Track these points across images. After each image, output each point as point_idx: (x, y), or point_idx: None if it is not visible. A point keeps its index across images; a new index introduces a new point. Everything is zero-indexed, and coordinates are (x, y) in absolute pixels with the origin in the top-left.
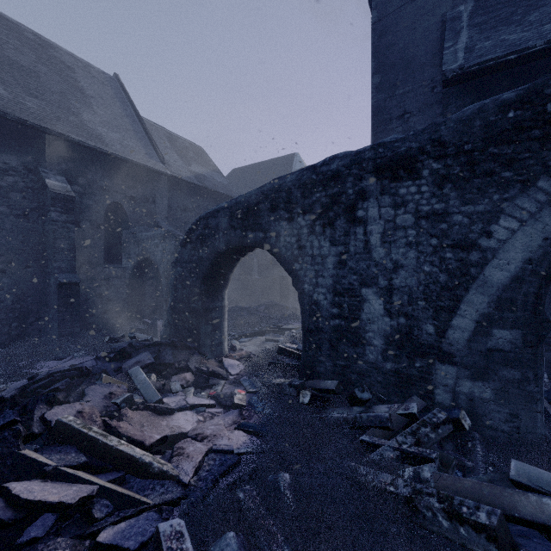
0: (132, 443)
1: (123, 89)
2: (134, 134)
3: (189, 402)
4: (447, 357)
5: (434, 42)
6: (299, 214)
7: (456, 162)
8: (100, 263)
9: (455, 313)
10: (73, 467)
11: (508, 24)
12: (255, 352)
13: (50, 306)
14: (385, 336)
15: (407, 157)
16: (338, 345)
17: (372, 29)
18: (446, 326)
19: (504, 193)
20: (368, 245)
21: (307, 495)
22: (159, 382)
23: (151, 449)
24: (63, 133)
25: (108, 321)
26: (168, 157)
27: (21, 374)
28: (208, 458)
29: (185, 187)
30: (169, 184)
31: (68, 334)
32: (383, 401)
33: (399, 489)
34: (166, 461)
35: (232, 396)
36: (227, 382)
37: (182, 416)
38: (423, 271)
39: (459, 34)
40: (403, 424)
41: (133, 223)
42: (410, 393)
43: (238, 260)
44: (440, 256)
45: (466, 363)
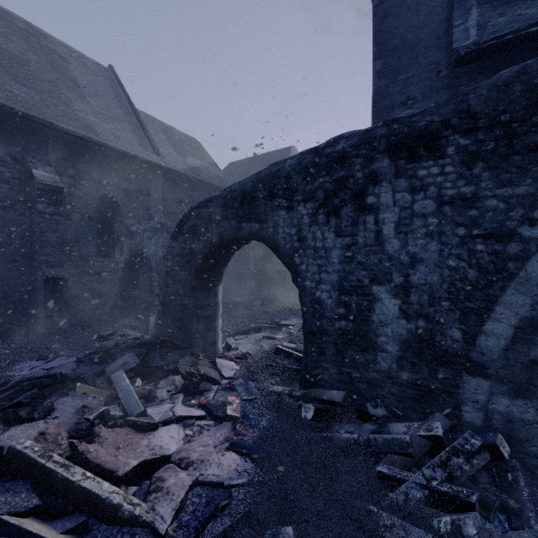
0: (101, 473)
1: (118, 80)
2: (128, 125)
3: (176, 413)
4: (477, 368)
5: (439, 24)
6: (299, 202)
7: (490, 136)
8: (91, 256)
9: (488, 317)
10: (19, 514)
11: None
12: (251, 351)
13: (37, 302)
14: (400, 341)
15: (428, 132)
16: (345, 350)
17: (373, 13)
18: (476, 332)
19: None
20: (380, 236)
21: None
22: (145, 388)
23: (126, 479)
24: (52, 121)
25: (100, 317)
26: (163, 149)
27: None
28: (193, 493)
29: (180, 179)
30: (163, 176)
31: (55, 331)
32: (398, 417)
33: None
34: (142, 498)
35: (225, 405)
36: (220, 387)
37: (166, 431)
38: (447, 266)
39: (469, 12)
40: (426, 448)
41: (126, 216)
42: (431, 409)
43: (233, 253)
44: (469, 249)
45: (502, 377)
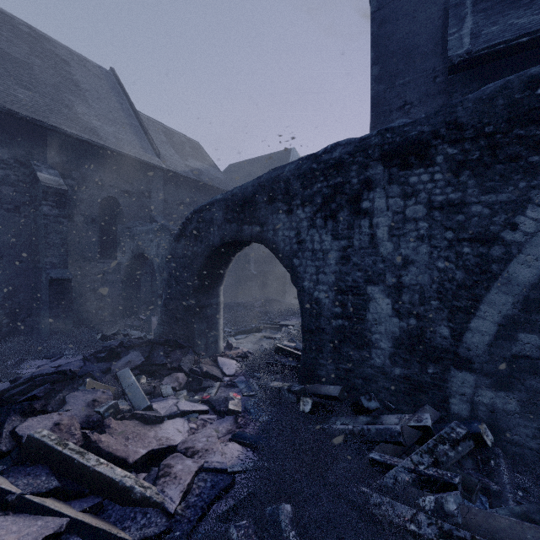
0: (113, 461)
1: (119, 83)
2: (130, 128)
3: (181, 408)
4: (464, 363)
5: (436, 31)
6: (298, 206)
7: (475, 146)
8: (94, 258)
9: (474, 315)
10: (41, 494)
11: (516, 8)
12: (251, 350)
13: (41, 303)
14: (393, 338)
15: (419, 141)
16: (341, 347)
17: (371, 19)
18: (463, 329)
19: (531, 180)
20: (375, 239)
21: (313, 537)
22: (150, 385)
23: (136, 467)
24: (55, 125)
25: (103, 317)
26: (164, 151)
27: (5, 375)
28: (199, 478)
29: (181, 181)
30: (165, 179)
31: (60, 331)
32: (391, 410)
33: (423, 528)
34: (151, 482)
35: (227, 401)
36: (222, 384)
37: (172, 424)
38: (436, 268)
39: (463, 20)
40: (416, 437)
41: (128, 217)
42: (421, 402)
43: (234, 255)
44: (456, 251)
45: (486, 371)
